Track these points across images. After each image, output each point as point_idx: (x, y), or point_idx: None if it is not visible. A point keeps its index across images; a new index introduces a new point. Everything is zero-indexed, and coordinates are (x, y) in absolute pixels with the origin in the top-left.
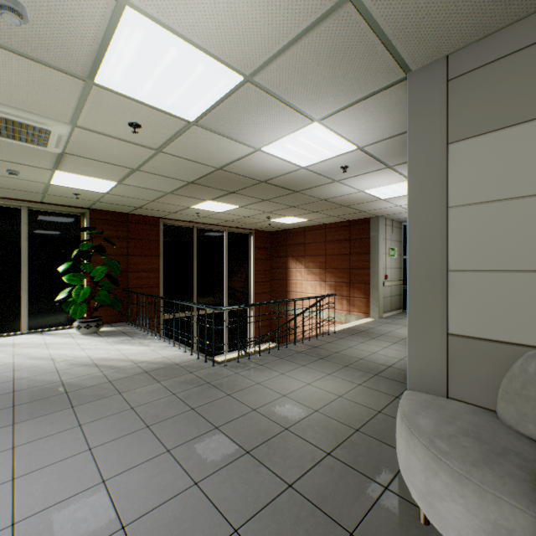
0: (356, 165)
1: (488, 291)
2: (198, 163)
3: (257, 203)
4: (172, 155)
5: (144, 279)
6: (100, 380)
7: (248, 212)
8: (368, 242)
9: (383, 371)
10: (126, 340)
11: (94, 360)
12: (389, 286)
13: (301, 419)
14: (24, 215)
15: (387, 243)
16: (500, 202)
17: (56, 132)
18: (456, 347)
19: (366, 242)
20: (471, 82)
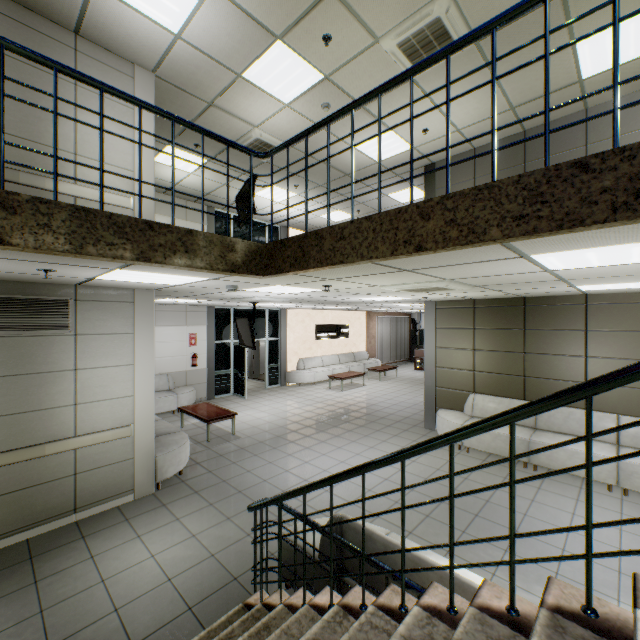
0: None
1: None
2: None
3: None
4: None
5: None
6: None
7: None
8: None
9: None
10: None
11: None
12: None
13: None
14: None
15: None
16: None
17: (396, 42)
18: None
19: None
20: None
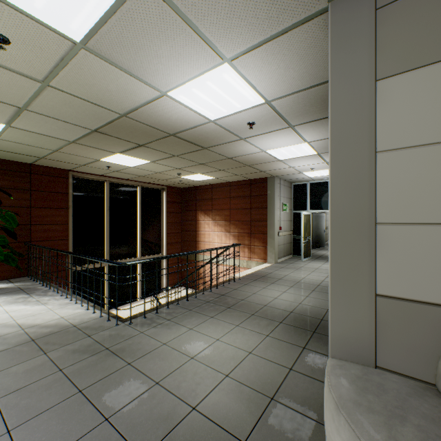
0: (262, 122)
1: (424, 246)
2: (98, 106)
3: (168, 159)
4: (65, 92)
5: (50, 231)
6: None
7: (159, 167)
8: (266, 198)
9: (286, 318)
10: (20, 298)
11: None
12: (283, 235)
13: (210, 390)
14: None
15: (281, 199)
16: (438, 145)
17: None
18: (385, 309)
19: (264, 198)
20: (403, 10)
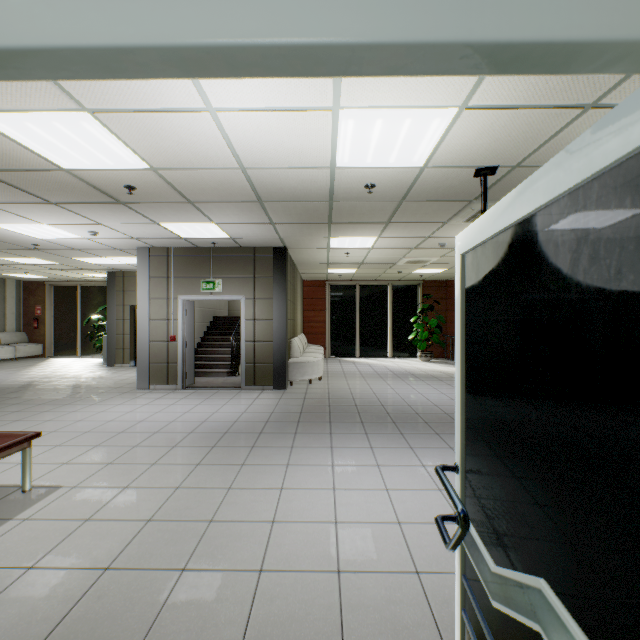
0: None
1: None
2: None
3: None
4: None
5: None
6: (447, 376)
7: None
8: None
9: None
10: (450, 366)
11: (438, 370)
12: None
13: None
14: (389, 289)
15: None
16: None
17: (433, 260)
18: None
19: None
20: None
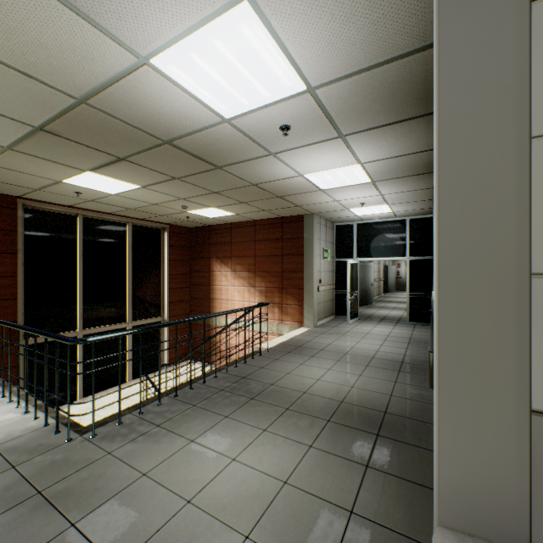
0: (301, 126)
1: None
2: (32, 79)
3: (165, 183)
4: None
5: None
6: None
7: (155, 196)
8: (302, 242)
9: (336, 412)
10: None
11: None
12: (324, 290)
13: None
14: None
15: (321, 244)
16: None
17: None
18: None
19: (300, 242)
20: None
